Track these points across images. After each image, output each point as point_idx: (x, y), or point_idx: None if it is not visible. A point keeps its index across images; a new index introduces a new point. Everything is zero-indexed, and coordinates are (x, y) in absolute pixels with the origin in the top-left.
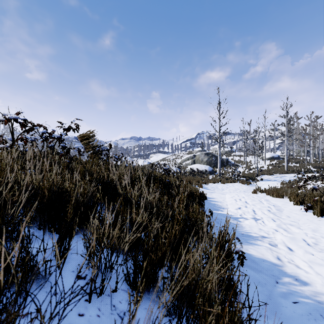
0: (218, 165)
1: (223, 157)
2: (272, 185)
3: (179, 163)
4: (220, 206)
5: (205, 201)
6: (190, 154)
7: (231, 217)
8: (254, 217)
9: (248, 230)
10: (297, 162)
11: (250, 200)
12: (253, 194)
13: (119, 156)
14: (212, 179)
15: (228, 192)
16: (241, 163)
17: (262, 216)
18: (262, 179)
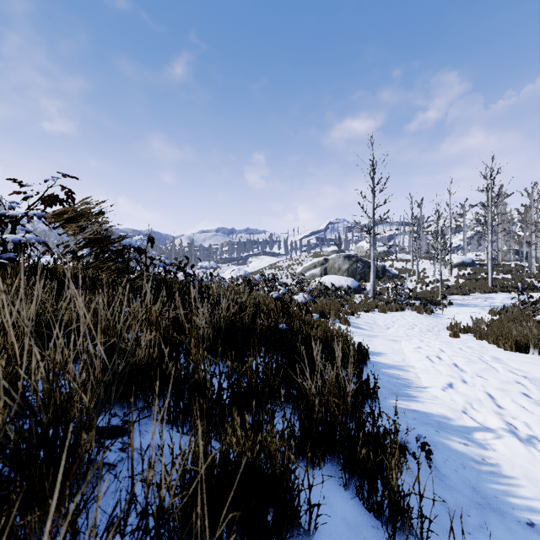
0: (371, 278)
1: (376, 263)
2: (473, 315)
3: (299, 273)
4: (404, 380)
5: (368, 367)
6: (317, 257)
7: (450, 427)
8: (513, 429)
9: (535, 496)
10: (507, 272)
11: (466, 361)
12: (455, 339)
13: (181, 262)
14: (363, 305)
15: (404, 336)
16: (408, 274)
17: (534, 425)
18: (451, 304)
